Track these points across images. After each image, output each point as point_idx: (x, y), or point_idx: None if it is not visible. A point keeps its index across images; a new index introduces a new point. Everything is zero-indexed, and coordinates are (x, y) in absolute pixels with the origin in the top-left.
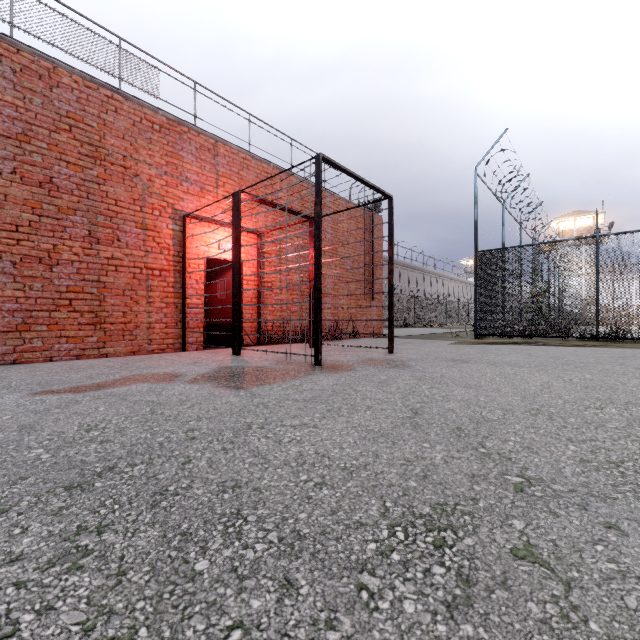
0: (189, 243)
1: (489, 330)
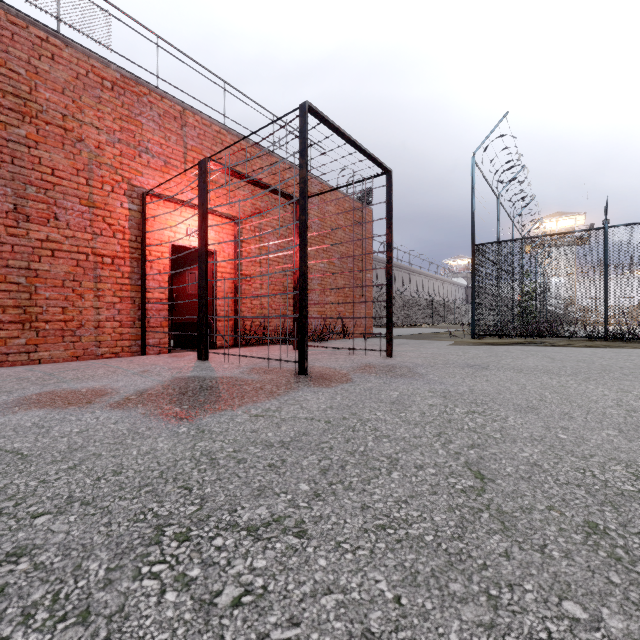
0: (150, 226)
1: (488, 329)
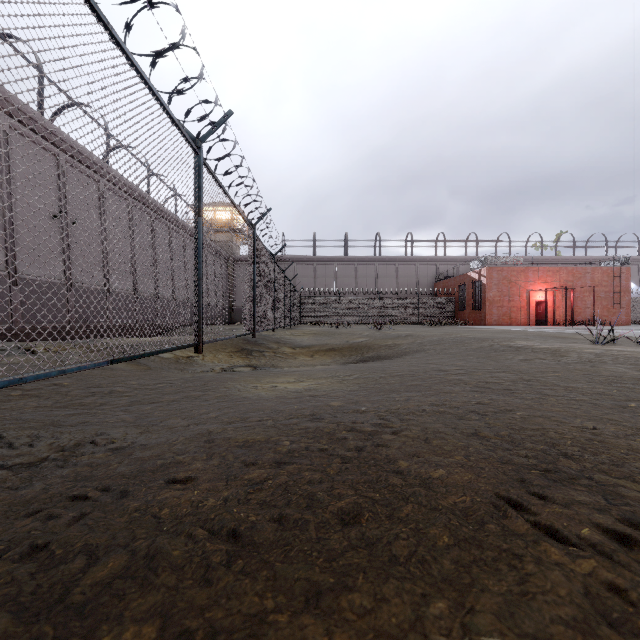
0: (530, 298)
1: None
